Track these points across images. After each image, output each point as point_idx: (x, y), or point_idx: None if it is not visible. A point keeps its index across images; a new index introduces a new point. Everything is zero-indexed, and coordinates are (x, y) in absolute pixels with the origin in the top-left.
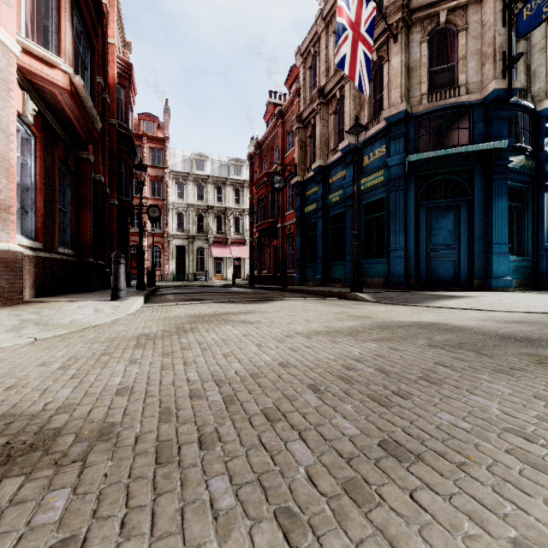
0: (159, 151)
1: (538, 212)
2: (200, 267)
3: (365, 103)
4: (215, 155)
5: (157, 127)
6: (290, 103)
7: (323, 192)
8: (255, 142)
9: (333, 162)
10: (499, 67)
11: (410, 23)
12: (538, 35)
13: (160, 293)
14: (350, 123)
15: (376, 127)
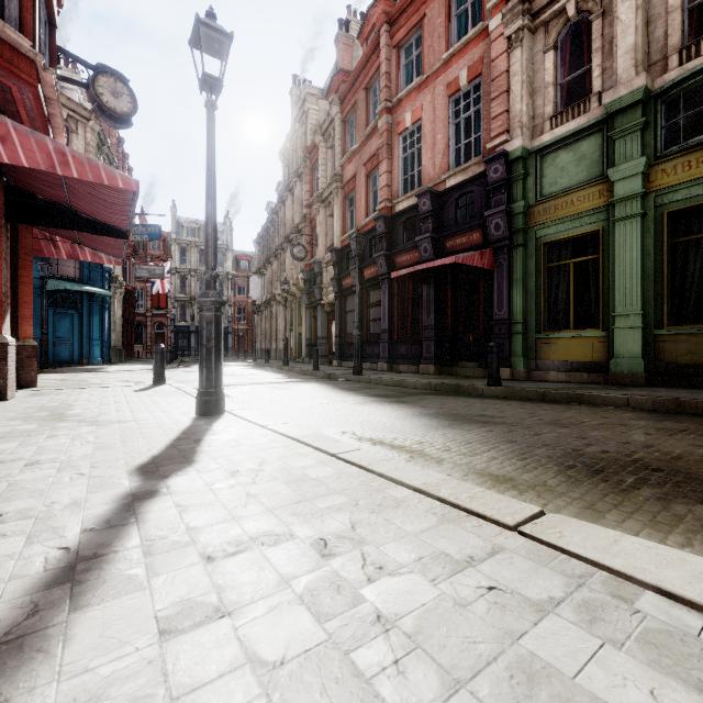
0: None
1: (103, 322)
2: None
3: None
4: None
5: None
6: None
7: None
8: None
9: None
10: None
11: None
12: None
13: None
14: None
15: None
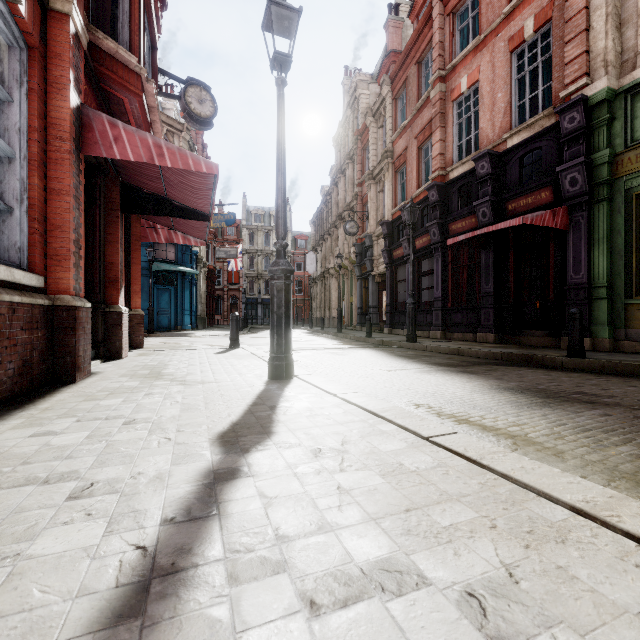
0: None
1: (192, 295)
2: None
3: None
4: None
5: None
6: None
7: None
8: None
9: None
10: None
11: None
12: None
13: None
14: None
15: None
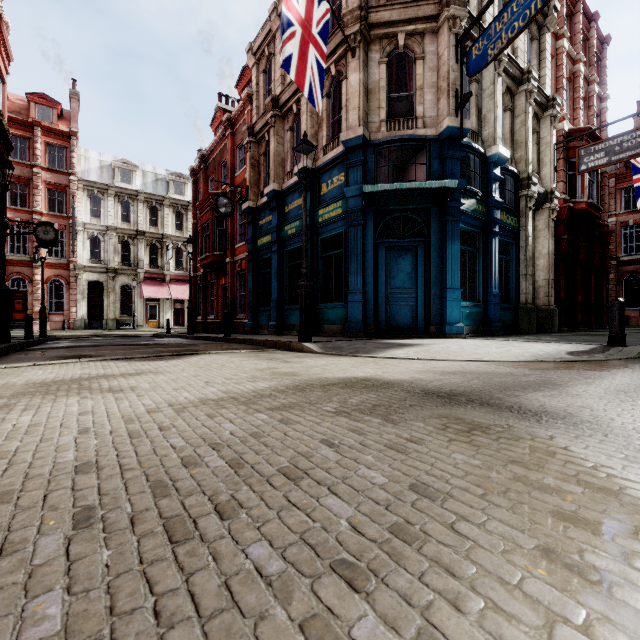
0: (62, 150)
1: (487, 258)
2: (126, 311)
3: (323, 122)
4: (148, 165)
5: (58, 116)
6: (241, 110)
7: (278, 222)
8: (199, 154)
9: (289, 187)
10: (453, 104)
11: (369, 39)
12: (487, 80)
13: (37, 347)
14: None
15: (334, 151)
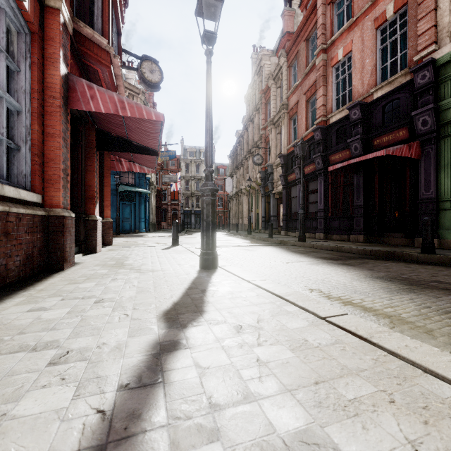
0: None
1: (146, 208)
2: None
3: None
4: None
5: None
6: None
7: None
8: None
9: None
10: None
11: None
12: None
13: None
14: None
15: None
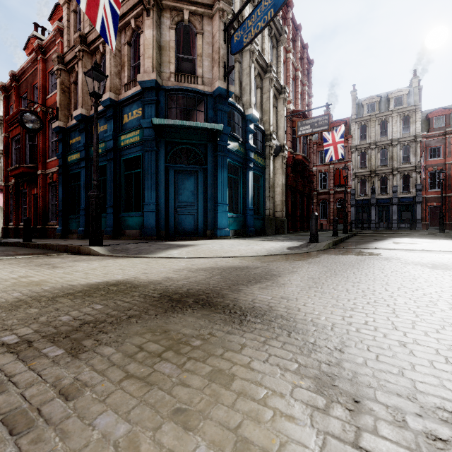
0: None
1: (246, 184)
2: None
3: (125, 64)
4: None
5: None
6: (52, 40)
7: (86, 142)
8: (10, 72)
9: None
10: (222, 72)
11: (161, 6)
12: (246, 63)
13: None
14: (111, 79)
15: (133, 89)
